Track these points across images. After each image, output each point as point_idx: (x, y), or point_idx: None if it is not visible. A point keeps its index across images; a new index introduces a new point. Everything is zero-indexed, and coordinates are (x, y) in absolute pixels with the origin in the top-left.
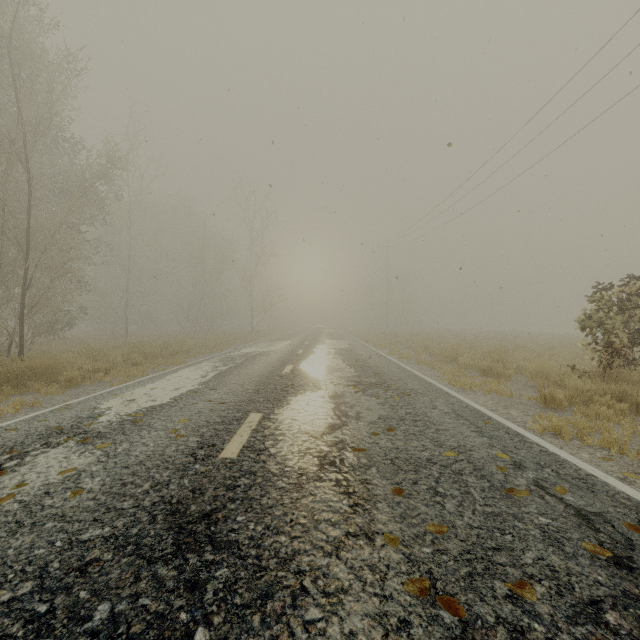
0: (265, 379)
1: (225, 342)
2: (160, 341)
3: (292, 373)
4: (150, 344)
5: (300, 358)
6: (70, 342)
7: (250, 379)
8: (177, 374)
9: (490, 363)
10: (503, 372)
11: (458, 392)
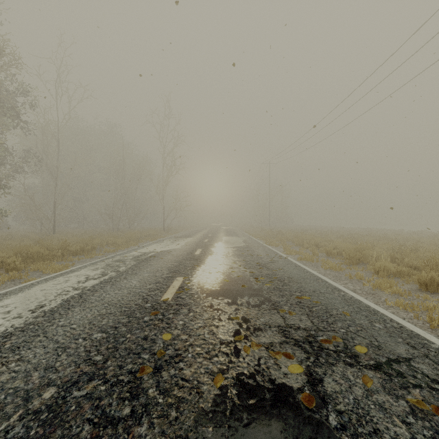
0: (123, 322)
1: (137, 238)
2: (74, 239)
3: (176, 300)
4: (48, 244)
5: (195, 263)
6: None
7: (98, 322)
8: (13, 298)
9: (435, 275)
10: None
11: None
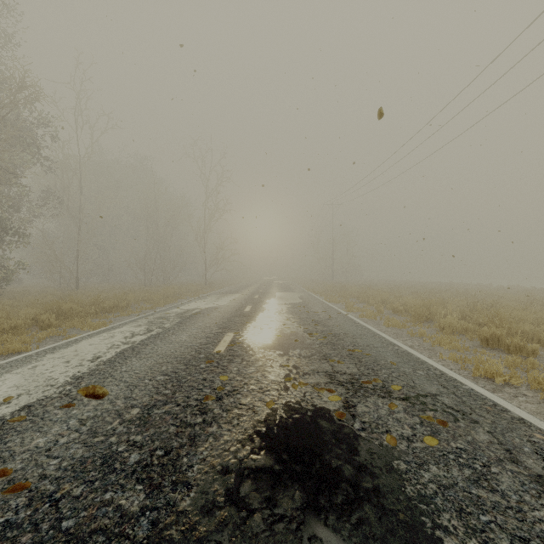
0: (181, 368)
1: (175, 294)
2: (103, 294)
3: (228, 352)
4: (79, 300)
5: (246, 319)
6: (12, 295)
7: (158, 368)
8: (65, 351)
9: (496, 330)
10: (523, 345)
11: (496, 392)
